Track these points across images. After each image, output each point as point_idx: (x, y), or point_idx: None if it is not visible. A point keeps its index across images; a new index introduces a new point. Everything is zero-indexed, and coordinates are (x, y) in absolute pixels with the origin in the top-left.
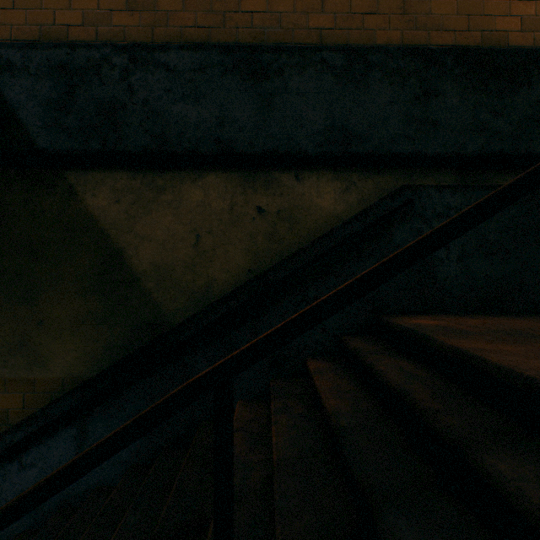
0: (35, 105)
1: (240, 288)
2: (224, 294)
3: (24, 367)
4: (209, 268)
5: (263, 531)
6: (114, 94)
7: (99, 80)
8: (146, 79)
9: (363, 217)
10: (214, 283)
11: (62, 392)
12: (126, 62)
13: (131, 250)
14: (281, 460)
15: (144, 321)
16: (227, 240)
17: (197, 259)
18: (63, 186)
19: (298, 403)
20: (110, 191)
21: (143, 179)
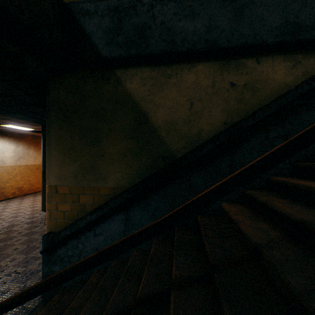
0: (101, 33)
1: (222, 132)
2: (208, 138)
3: (93, 180)
4: (199, 122)
5: (312, 259)
6: (144, 20)
7: (135, 14)
8: (162, 9)
9: (310, 81)
10: (202, 131)
11: (113, 195)
12: (151, 1)
13: (151, 113)
14: (305, 219)
15: (159, 155)
16: (210, 104)
17: (191, 117)
18: (114, 78)
19: (279, 199)
20: (139, 79)
21: (159, 70)
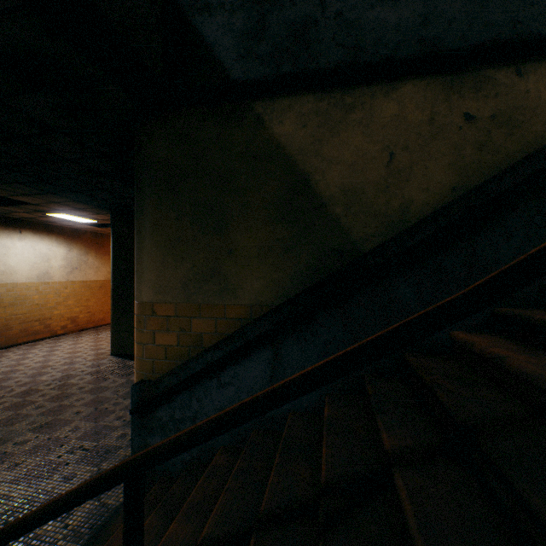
0: (229, 39)
1: (451, 203)
2: (422, 216)
3: (215, 294)
4: (404, 189)
5: None
6: (305, 12)
7: (290, 2)
8: None
9: None
10: (410, 204)
11: (249, 319)
12: None
13: (317, 175)
14: None
15: (331, 248)
16: (426, 155)
17: (390, 179)
18: (251, 117)
19: None
20: (295, 117)
21: (330, 99)
